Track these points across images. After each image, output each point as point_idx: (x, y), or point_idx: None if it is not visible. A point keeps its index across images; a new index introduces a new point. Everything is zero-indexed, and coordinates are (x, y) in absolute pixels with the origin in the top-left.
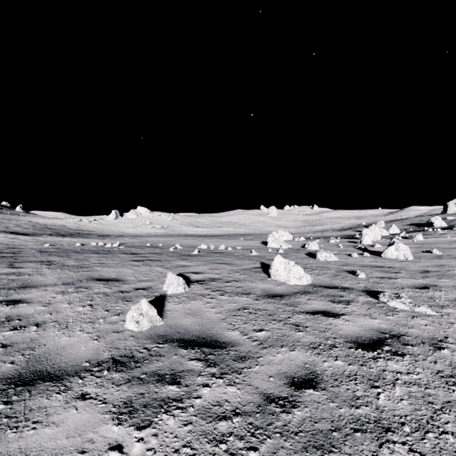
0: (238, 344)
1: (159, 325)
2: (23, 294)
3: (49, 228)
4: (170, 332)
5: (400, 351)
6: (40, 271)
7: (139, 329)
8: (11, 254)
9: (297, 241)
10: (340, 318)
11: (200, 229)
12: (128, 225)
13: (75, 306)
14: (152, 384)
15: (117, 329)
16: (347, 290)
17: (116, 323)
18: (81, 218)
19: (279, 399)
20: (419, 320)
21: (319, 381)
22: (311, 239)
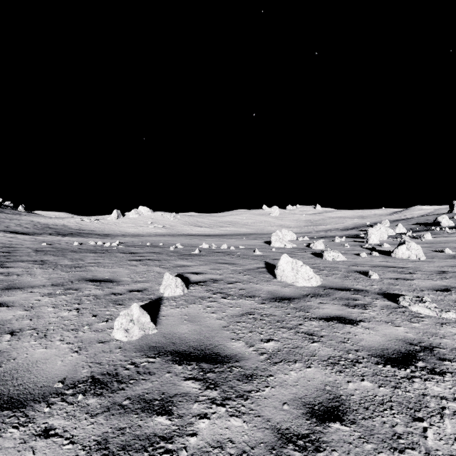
0: (243, 358)
1: (152, 333)
2: (5, 296)
3: (50, 227)
4: (164, 342)
5: (437, 368)
6: (31, 271)
7: (128, 339)
8: (5, 253)
9: (301, 240)
10: (358, 325)
11: (202, 228)
12: (130, 225)
13: (60, 311)
14: (136, 414)
15: (103, 338)
16: (361, 292)
17: (103, 331)
18: (83, 218)
19: (298, 437)
20: (450, 329)
21: (346, 410)
22: (315, 238)
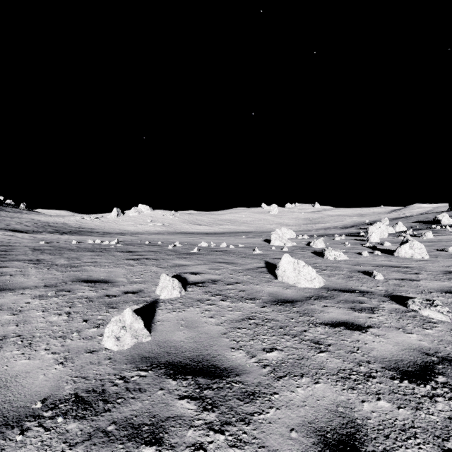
0: (244, 371)
1: (146, 341)
2: None
3: (50, 226)
4: (158, 352)
5: None
6: (25, 270)
7: (119, 348)
8: (2, 251)
9: (300, 238)
10: (367, 332)
11: (201, 226)
12: (129, 223)
13: (50, 315)
14: (121, 443)
15: (92, 347)
16: (366, 294)
17: (92, 339)
18: (83, 216)
19: None
20: None
21: (363, 439)
22: (315, 236)
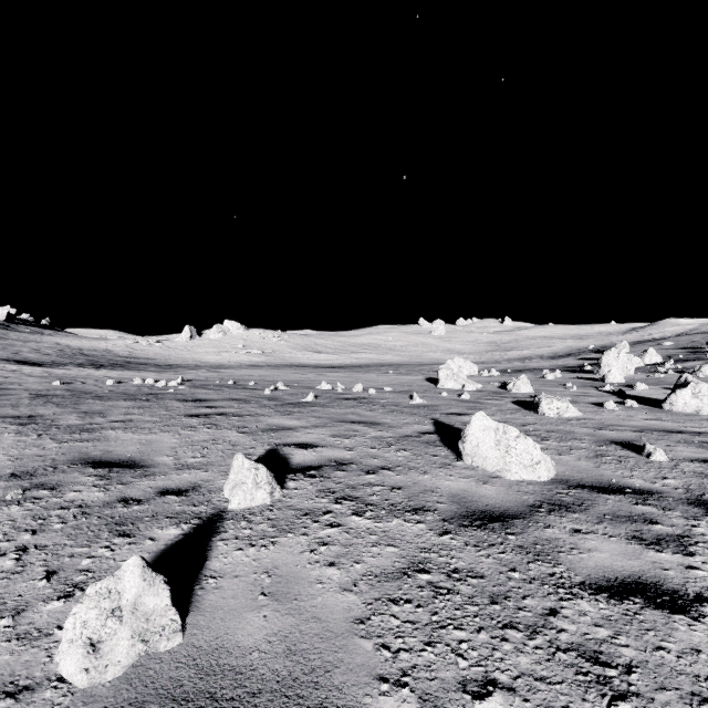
0: None
1: (166, 650)
2: None
3: (84, 354)
4: (187, 695)
5: None
6: None
7: (90, 678)
8: None
9: (487, 376)
10: (705, 617)
11: (323, 355)
12: (209, 349)
13: None
14: None
15: (26, 674)
16: (651, 498)
17: (39, 640)
18: (137, 338)
19: None
20: None
21: None
22: (510, 372)
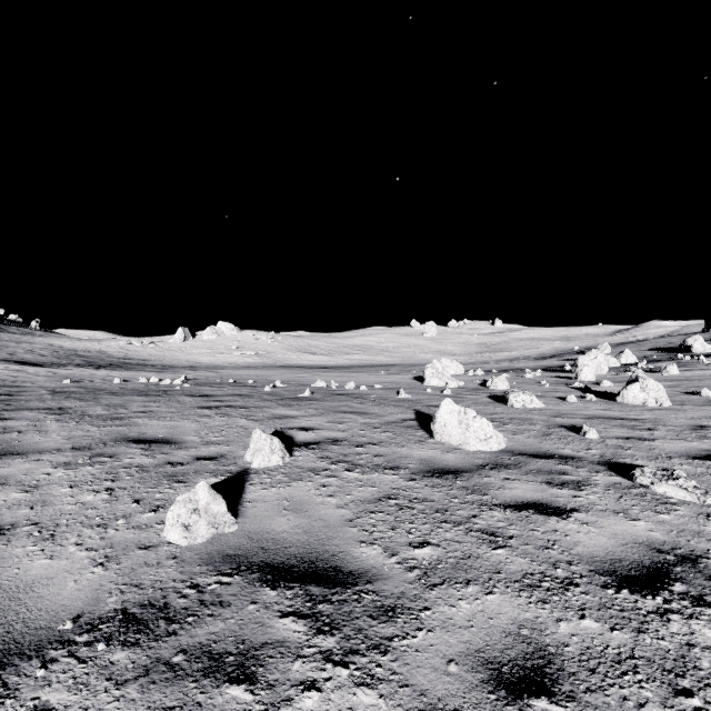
0: (379, 577)
1: (230, 532)
2: None
3: (79, 355)
4: (248, 548)
5: (708, 595)
6: (42, 425)
7: (188, 542)
8: (4, 395)
9: (472, 375)
10: (570, 517)
11: (316, 356)
12: (203, 351)
13: (81, 492)
14: (193, 681)
15: (148, 541)
16: (571, 461)
17: (148, 528)
18: (130, 340)
19: None
20: None
21: (557, 675)
22: (494, 372)
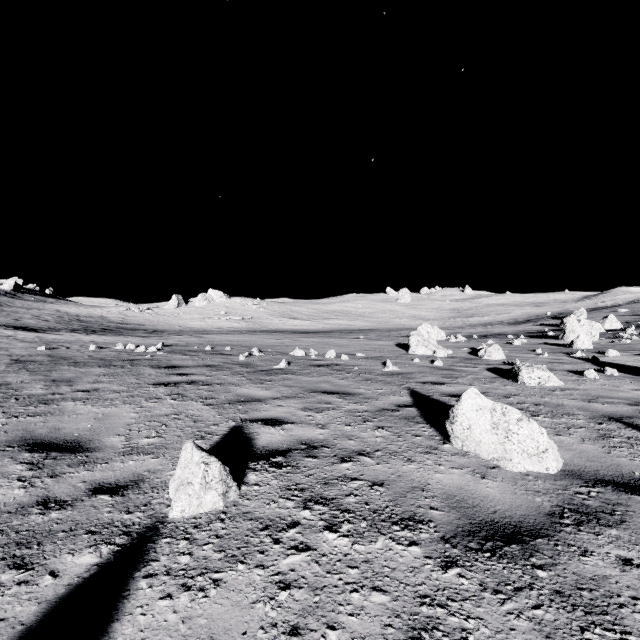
0: None
1: None
2: None
3: (81, 320)
4: None
5: None
6: None
7: None
8: None
9: (454, 341)
10: None
11: (298, 321)
12: (194, 316)
13: None
14: None
15: None
16: None
17: None
18: (130, 306)
19: None
20: None
21: None
22: (475, 338)
